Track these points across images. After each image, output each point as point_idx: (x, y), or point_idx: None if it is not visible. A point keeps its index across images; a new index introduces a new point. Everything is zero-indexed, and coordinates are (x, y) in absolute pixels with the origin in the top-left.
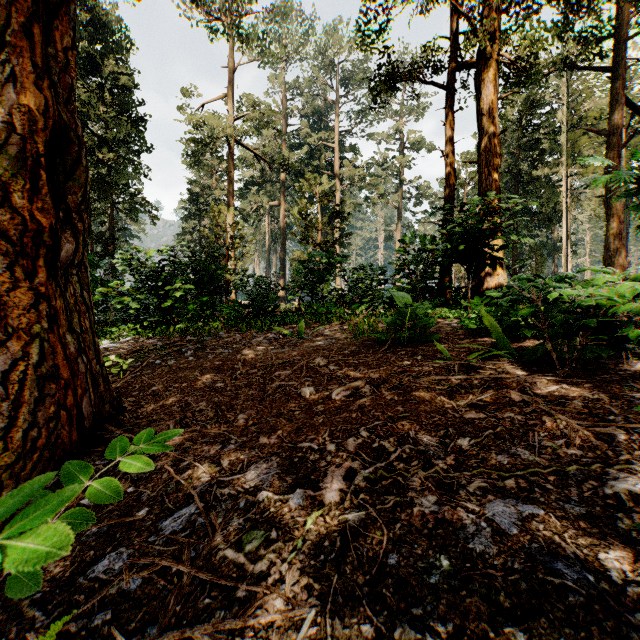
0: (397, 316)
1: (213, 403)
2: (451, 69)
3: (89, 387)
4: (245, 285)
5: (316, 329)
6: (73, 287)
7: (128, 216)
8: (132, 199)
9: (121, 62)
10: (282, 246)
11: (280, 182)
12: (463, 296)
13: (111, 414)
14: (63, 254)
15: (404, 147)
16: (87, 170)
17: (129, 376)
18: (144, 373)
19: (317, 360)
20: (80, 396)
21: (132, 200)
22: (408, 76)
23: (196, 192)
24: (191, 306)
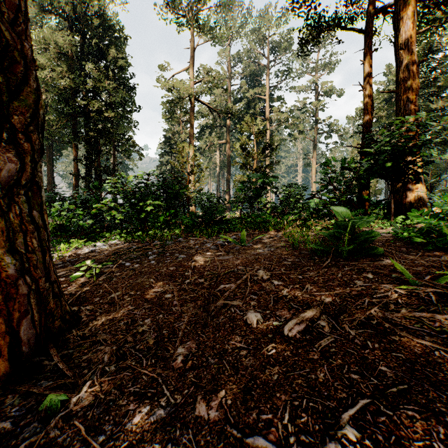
0: (339, 230)
1: (156, 323)
2: (369, 15)
3: (32, 308)
4: (199, 200)
5: (256, 237)
6: (20, 207)
7: (124, 155)
8: (127, 143)
9: (120, 51)
10: (228, 172)
11: (226, 126)
12: (383, 207)
13: (62, 329)
14: (4, 174)
15: (318, 95)
16: (39, 93)
17: (101, 278)
18: (113, 275)
19: (260, 272)
20: (18, 320)
21: (127, 144)
22: (331, 25)
23: (169, 136)
24: (161, 216)
